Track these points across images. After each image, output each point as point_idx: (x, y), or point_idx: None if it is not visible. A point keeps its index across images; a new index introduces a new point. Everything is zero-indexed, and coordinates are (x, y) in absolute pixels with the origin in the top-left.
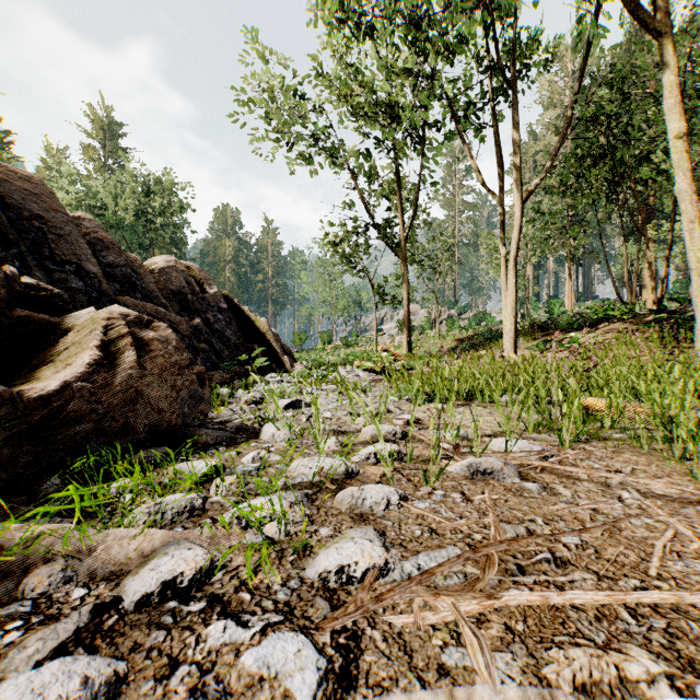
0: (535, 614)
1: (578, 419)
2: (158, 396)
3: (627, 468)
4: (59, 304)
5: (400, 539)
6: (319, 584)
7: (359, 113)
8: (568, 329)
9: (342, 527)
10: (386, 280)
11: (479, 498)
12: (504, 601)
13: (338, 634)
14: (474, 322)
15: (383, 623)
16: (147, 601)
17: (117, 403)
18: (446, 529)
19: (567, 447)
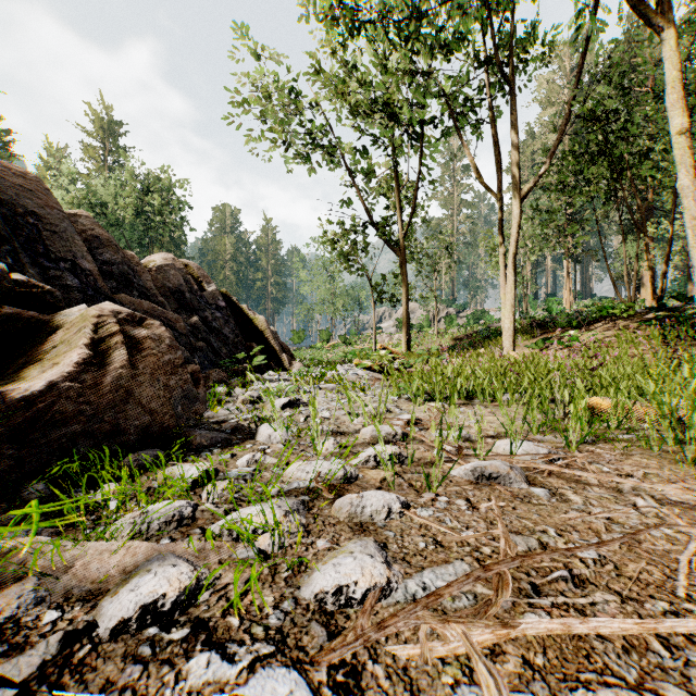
0: (555, 643)
1: (583, 419)
2: (150, 396)
3: (638, 472)
4: (51, 301)
5: (403, 553)
6: (315, 606)
7: (357, 111)
8: (567, 327)
9: (341, 539)
10: (385, 278)
11: (486, 506)
12: (521, 629)
13: (336, 669)
14: (472, 320)
15: (386, 655)
16: (124, 627)
17: (107, 403)
18: (452, 541)
19: (573, 449)
